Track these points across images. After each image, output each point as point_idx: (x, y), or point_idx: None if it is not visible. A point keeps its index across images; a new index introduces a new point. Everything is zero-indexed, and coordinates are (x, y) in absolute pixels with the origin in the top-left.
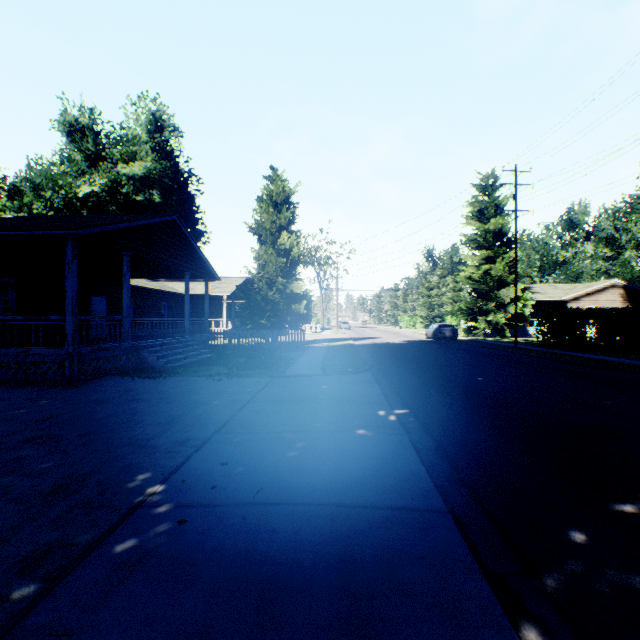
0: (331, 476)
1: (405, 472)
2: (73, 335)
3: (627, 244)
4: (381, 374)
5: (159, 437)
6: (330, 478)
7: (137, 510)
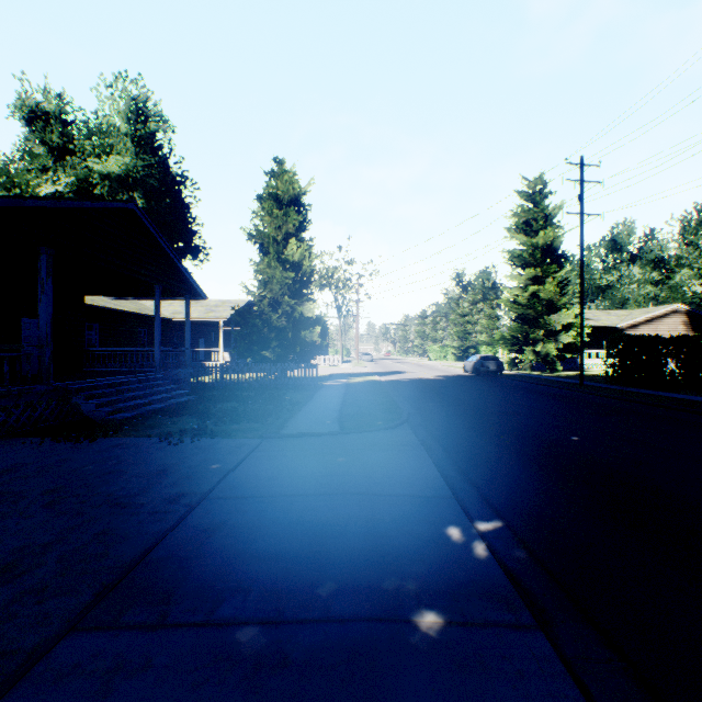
0: None
1: None
2: None
3: (694, 263)
4: (426, 430)
5: None
6: None
7: None
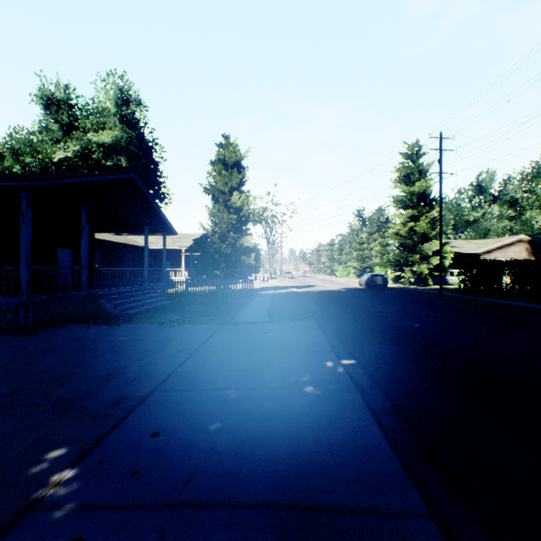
0: (278, 456)
1: (365, 447)
2: (27, 284)
3: (533, 205)
4: (324, 320)
5: (92, 396)
6: (277, 459)
7: (25, 516)
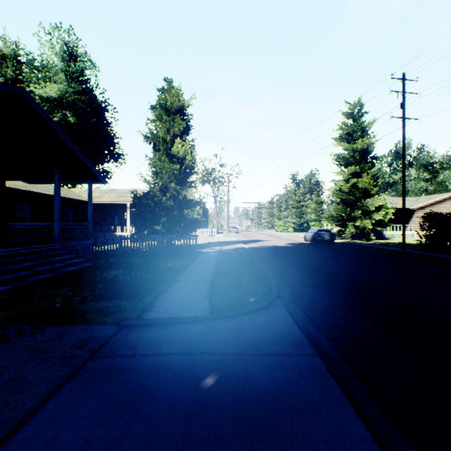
0: None
1: None
2: None
3: None
4: (302, 310)
5: None
6: None
7: None
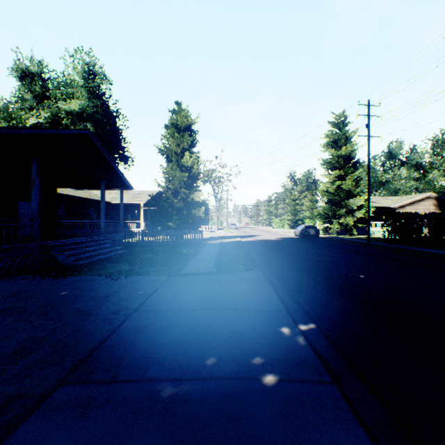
0: None
1: None
2: None
3: (440, 166)
4: (270, 271)
5: None
6: None
7: None
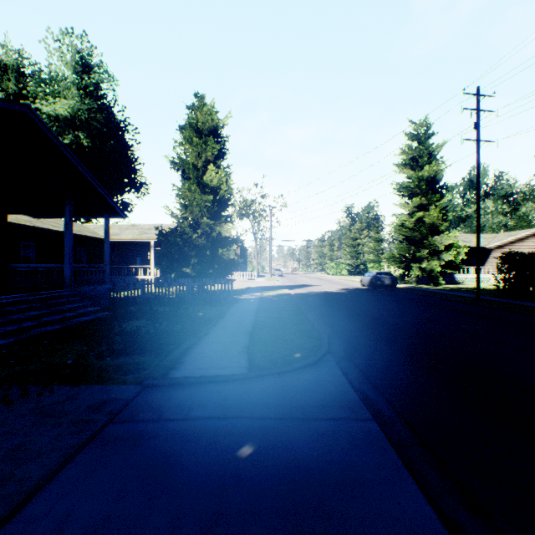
0: None
1: None
2: None
3: None
4: (357, 367)
5: None
6: None
7: None
